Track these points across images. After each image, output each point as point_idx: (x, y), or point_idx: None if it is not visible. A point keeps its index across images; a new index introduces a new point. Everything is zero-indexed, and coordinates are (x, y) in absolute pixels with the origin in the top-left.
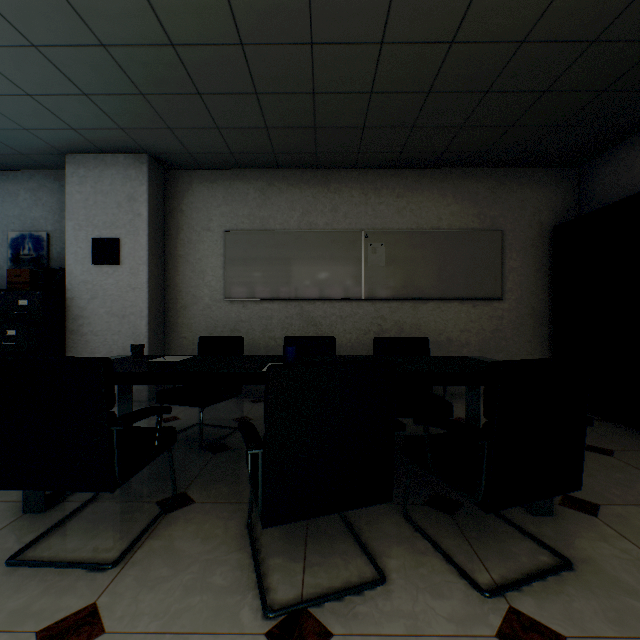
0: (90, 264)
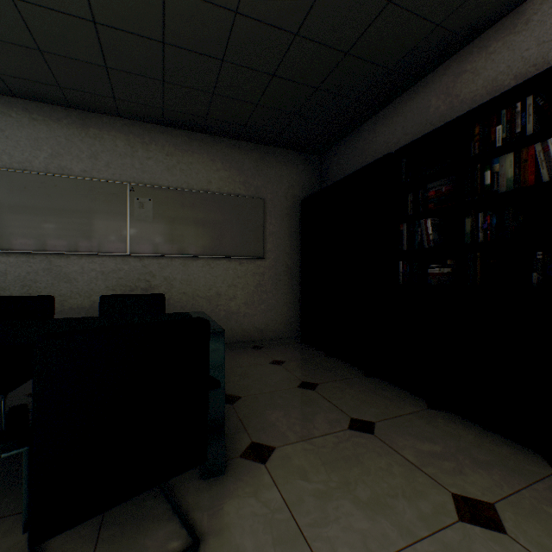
0: None
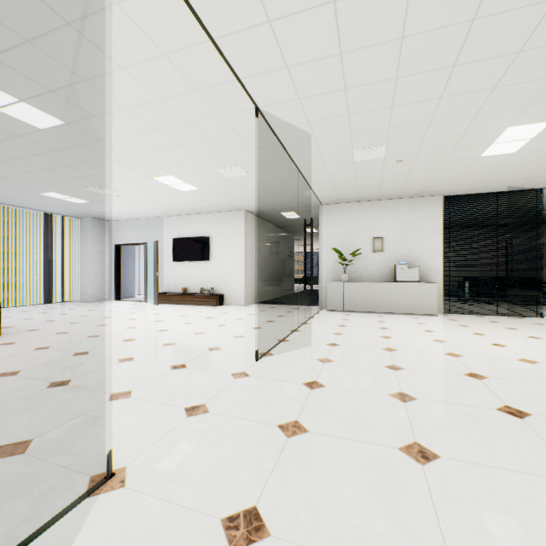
0: None
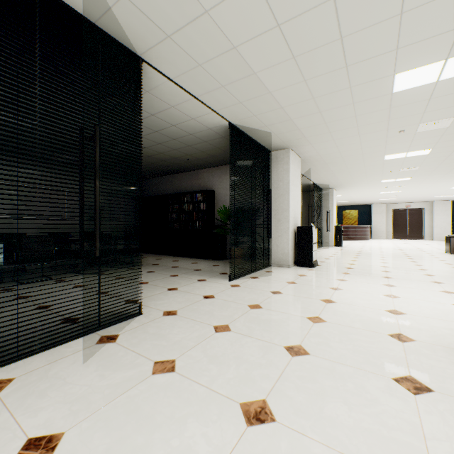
0: None
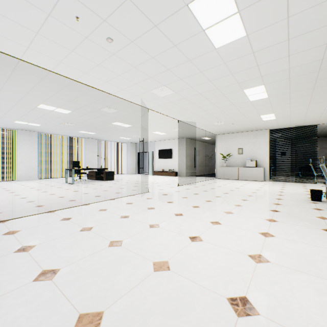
0: (280, 155)
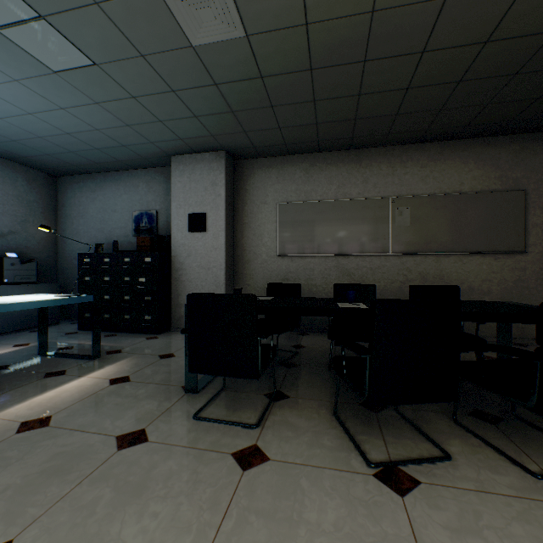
0: (186, 232)
